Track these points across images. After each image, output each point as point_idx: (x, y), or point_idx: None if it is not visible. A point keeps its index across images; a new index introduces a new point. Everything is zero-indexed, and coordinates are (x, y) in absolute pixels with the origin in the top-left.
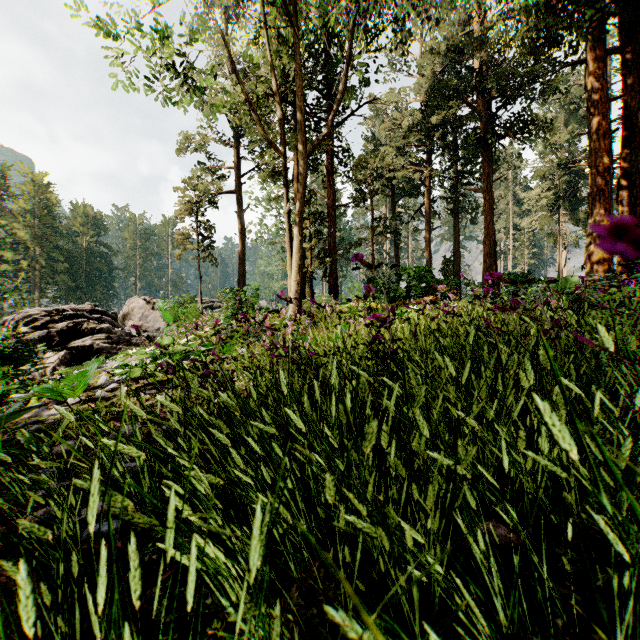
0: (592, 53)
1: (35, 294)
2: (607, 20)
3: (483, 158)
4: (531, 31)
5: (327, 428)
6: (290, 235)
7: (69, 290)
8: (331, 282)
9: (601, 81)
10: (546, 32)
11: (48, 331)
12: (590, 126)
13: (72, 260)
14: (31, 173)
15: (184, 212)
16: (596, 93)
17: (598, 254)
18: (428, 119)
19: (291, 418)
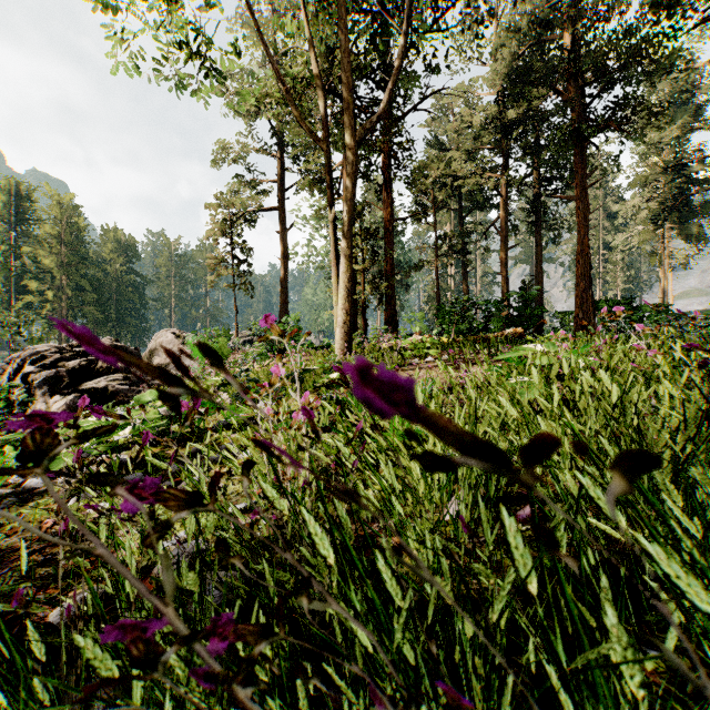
0: None
1: None
2: None
3: (576, 157)
4: None
5: None
6: (337, 250)
7: (98, 323)
8: (388, 311)
9: None
10: None
11: (56, 371)
12: None
13: (101, 290)
14: (57, 195)
15: (217, 232)
16: None
17: None
18: (505, 115)
19: None
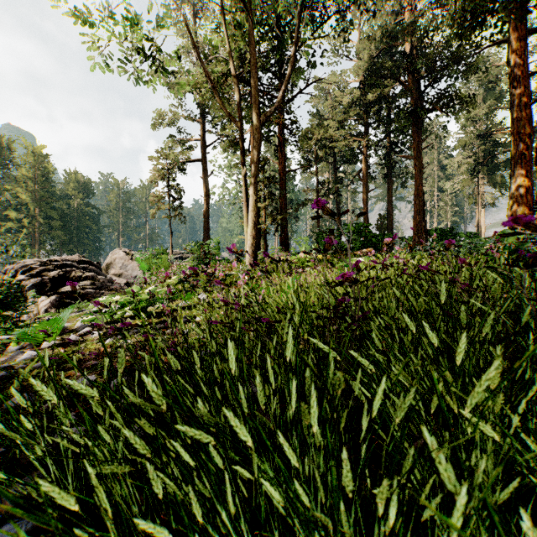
0: (514, 33)
1: (35, 247)
2: (528, 3)
3: (413, 129)
4: (459, 14)
5: (283, 435)
6: (247, 195)
7: (63, 244)
8: (282, 236)
9: (522, 57)
10: (473, 15)
11: (42, 278)
12: (512, 98)
13: (65, 218)
14: (31, 146)
15: (158, 177)
16: (518, 68)
17: (519, 211)
18: (365, 96)
19: (232, 423)
